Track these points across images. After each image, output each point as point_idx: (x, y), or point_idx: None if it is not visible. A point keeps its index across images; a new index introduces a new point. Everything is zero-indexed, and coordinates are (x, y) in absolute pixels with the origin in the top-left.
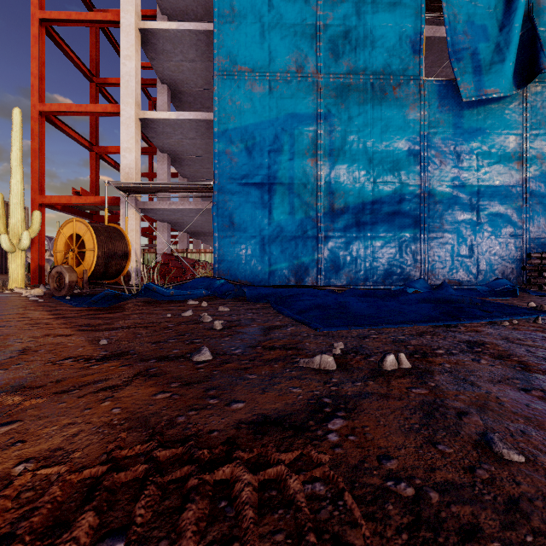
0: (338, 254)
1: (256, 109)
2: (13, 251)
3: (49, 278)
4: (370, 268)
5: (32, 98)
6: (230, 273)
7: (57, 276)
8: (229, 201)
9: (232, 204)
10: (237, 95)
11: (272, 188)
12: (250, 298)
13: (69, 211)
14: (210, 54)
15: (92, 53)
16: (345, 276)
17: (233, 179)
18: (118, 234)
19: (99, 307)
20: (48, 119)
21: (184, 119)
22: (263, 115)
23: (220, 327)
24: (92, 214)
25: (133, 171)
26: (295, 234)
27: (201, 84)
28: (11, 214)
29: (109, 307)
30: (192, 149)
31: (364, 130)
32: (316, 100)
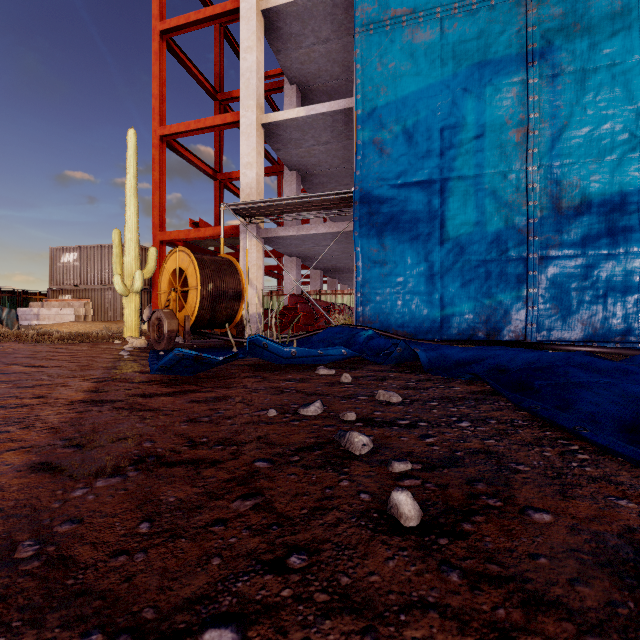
0: (568, 287)
1: (419, 68)
2: (126, 294)
3: (149, 326)
4: (638, 310)
5: (153, 123)
6: (380, 320)
7: (157, 324)
8: (378, 214)
9: (382, 217)
10: (390, 53)
11: (446, 187)
12: (428, 365)
13: (191, 249)
14: (349, 23)
15: (216, 67)
16: (582, 325)
17: (384, 180)
18: (228, 266)
19: (176, 375)
20: (169, 144)
21: (316, 115)
22: (430, 75)
23: (416, 517)
24: (216, 252)
25: (254, 191)
26: (486, 256)
27: (338, 72)
28: (126, 252)
29: (190, 376)
30: (326, 159)
31: (625, 61)
32: (524, 29)
